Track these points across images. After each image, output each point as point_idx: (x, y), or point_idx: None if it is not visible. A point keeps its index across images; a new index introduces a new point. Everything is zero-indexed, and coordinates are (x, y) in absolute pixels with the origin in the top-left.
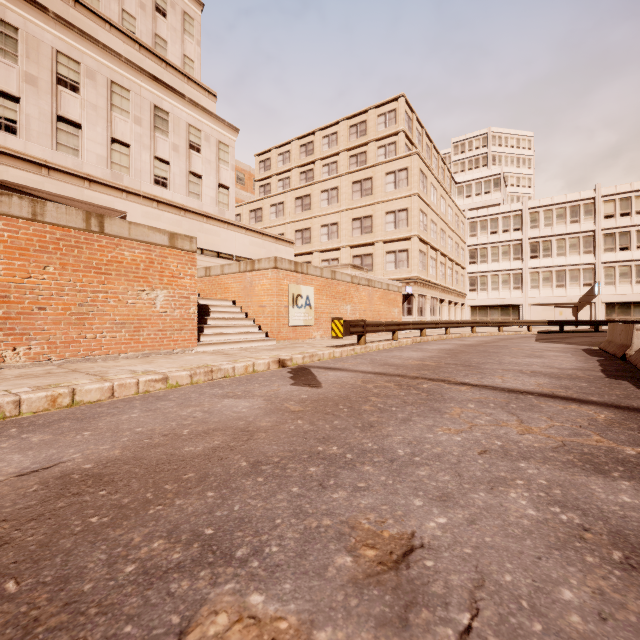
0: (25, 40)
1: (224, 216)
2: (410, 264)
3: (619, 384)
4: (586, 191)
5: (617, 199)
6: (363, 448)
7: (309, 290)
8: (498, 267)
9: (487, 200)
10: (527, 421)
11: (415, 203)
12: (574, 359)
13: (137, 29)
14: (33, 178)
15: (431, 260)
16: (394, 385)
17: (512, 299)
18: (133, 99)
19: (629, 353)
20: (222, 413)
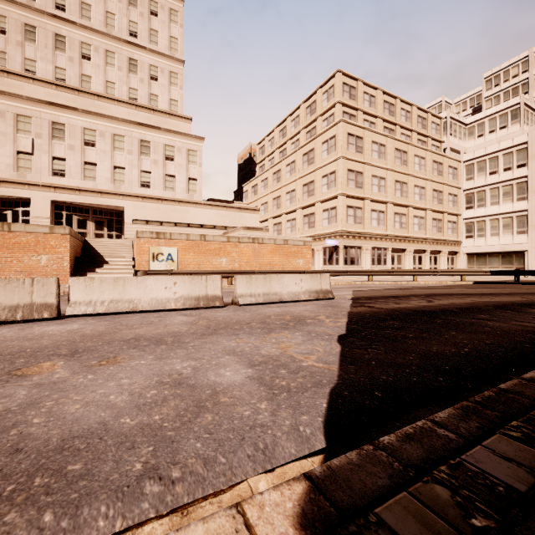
0: (69, 128)
1: (193, 199)
2: (337, 219)
3: None
4: None
5: None
6: None
7: (172, 250)
8: (498, 210)
9: (502, 136)
10: None
11: (340, 165)
12: None
13: (138, 95)
14: (72, 197)
15: (374, 213)
16: None
17: (514, 245)
18: (127, 140)
19: (233, 298)
20: None
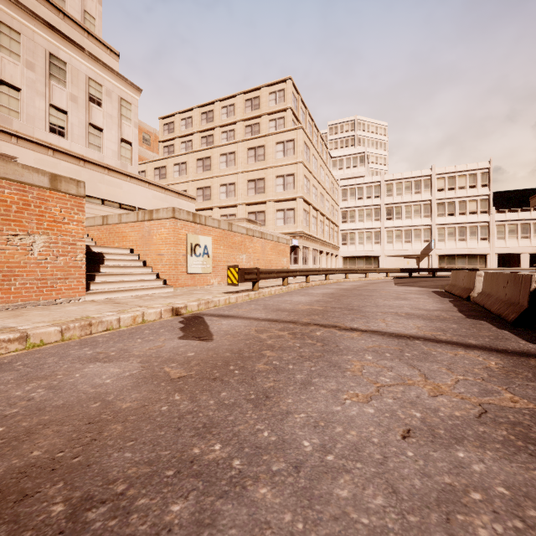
0: None
1: (126, 169)
2: (296, 221)
3: (481, 324)
4: (425, 170)
5: (446, 177)
6: (257, 442)
7: (207, 240)
8: (363, 226)
9: (355, 172)
10: (430, 375)
11: (300, 169)
12: (432, 300)
13: None
14: None
15: (313, 218)
16: (288, 334)
17: (373, 251)
18: (24, 43)
19: (473, 295)
20: (75, 389)
